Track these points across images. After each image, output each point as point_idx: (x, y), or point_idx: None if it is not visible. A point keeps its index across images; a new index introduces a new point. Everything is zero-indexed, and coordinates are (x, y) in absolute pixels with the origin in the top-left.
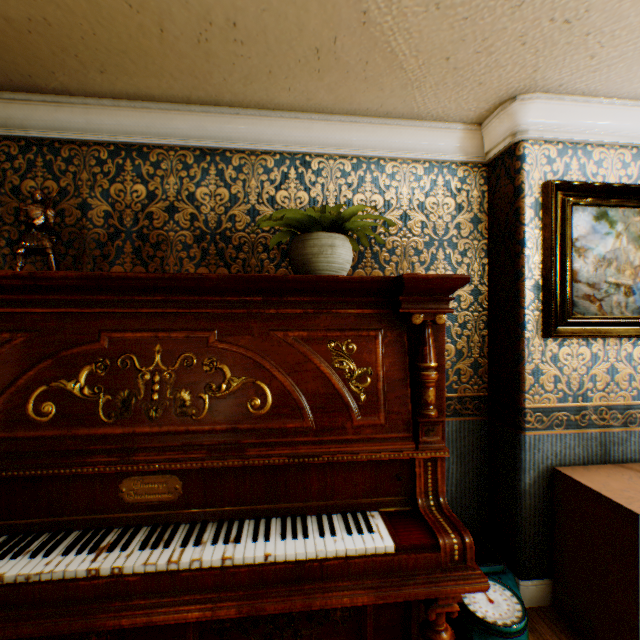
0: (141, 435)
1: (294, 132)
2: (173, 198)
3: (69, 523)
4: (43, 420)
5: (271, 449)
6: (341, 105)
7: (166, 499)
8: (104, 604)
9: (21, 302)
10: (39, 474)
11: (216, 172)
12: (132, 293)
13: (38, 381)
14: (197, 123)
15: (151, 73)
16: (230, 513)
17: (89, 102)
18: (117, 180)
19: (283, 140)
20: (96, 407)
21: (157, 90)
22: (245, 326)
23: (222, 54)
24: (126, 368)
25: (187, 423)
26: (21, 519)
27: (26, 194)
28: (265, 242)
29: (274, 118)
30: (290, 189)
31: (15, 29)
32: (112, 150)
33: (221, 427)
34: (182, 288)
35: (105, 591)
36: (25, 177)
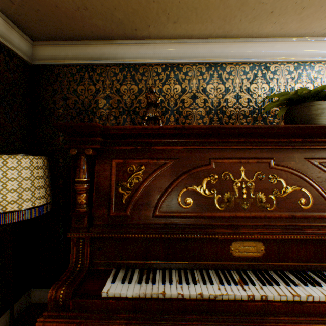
0: (239, 218)
1: (263, 50)
2: (194, 91)
3: (203, 265)
4: (186, 207)
5: (319, 230)
6: (299, 30)
7: (255, 256)
8: (263, 317)
9: (167, 143)
10: (192, 237)
11: (217, 76)
12: (226, 137)
13: (181, 186)
14: (210, 49)
15: (201, 20)
16: (293, 267)
17: (157, 42)
18: (166, 83)
19: (256, 55)
20: (213, 201)
21: (196, 31)
22: (289, 156)
23: (251, 3)
24: (226, 180)
25: (264, 212)
26: (178, 261)
27: (122, 92)
28: (243, 113)
29: (254, 42)
30: (257, 83)
31: (147, 1)
32: (163, 67)
33: (284, 215)
34: (256, 134)
35: (261, 309)
36: (121, 84)
